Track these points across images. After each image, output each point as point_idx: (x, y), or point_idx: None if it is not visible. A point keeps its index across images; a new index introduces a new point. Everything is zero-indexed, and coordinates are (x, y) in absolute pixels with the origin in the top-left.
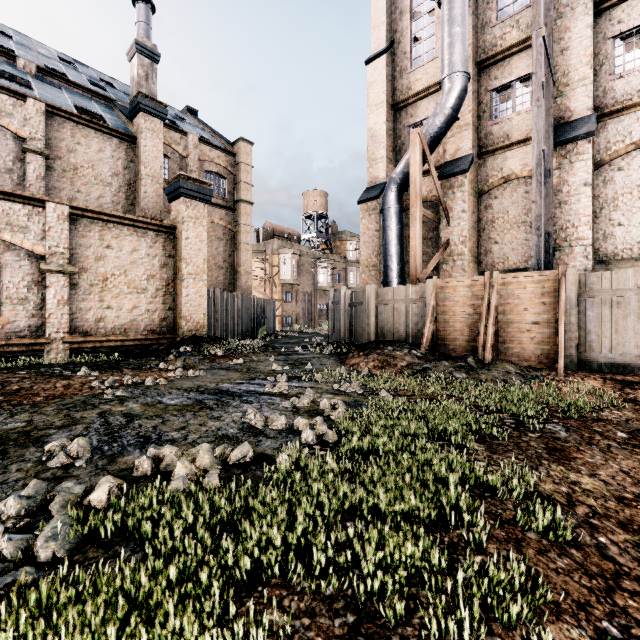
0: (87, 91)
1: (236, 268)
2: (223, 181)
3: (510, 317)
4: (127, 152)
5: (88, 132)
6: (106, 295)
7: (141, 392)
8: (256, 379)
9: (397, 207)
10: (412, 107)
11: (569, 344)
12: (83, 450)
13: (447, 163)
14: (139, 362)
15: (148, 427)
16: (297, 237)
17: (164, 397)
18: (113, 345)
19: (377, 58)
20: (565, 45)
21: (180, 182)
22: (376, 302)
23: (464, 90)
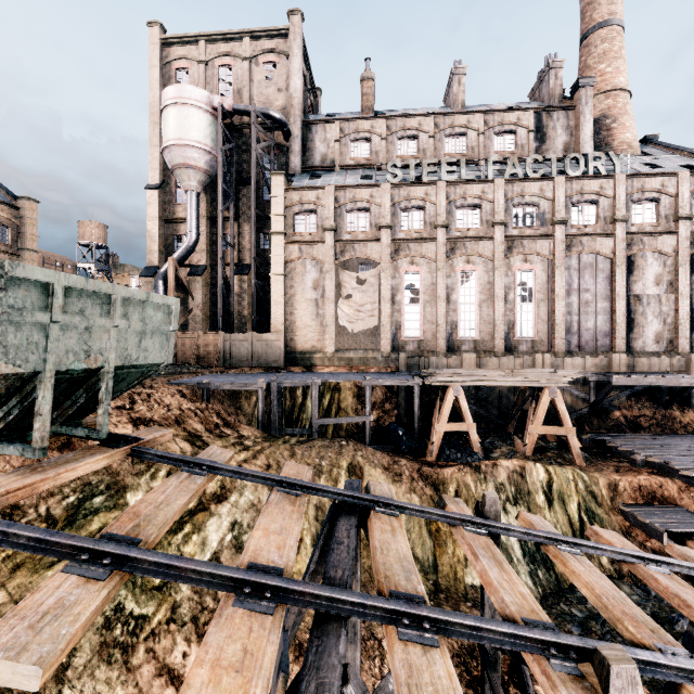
0: None
1: None
2: (6, 229)
3: (205, 348)
4: None
5: None
6: None
7: None
8: None
9: (164, 288)
10: (176, 225)
11: (222, 358)
12: None
13: (194, 267)
14: None
15: None
16: (72, 266)
17: None
18: None
19: (153, 189)
20: (242, 231)
21: None
22: None
23: (197, 240)
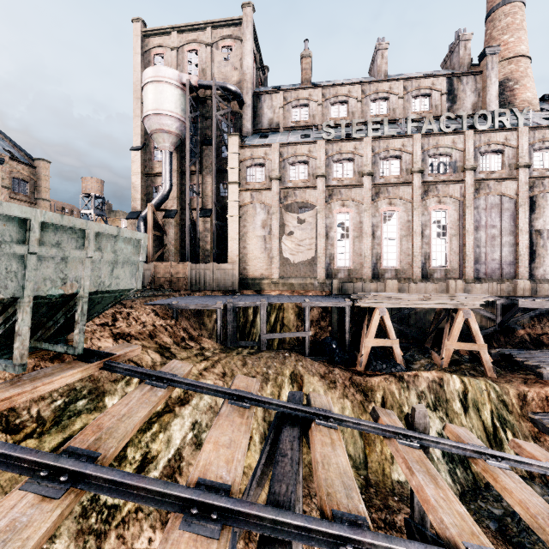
0: None
1: None
2: (26, 184)
3: (176, 276)
4: None
5: None
6: None
7: None
8: None
9: (144, 228)
10: (154, 178)
11: (189, 283)
12: None
13: (167, 211)
14: None
15: None
16: (77, 212)
17: None
18: None
19: (136, 150)
20: (205, 182)
21: None
22: None
23: (170, 190)
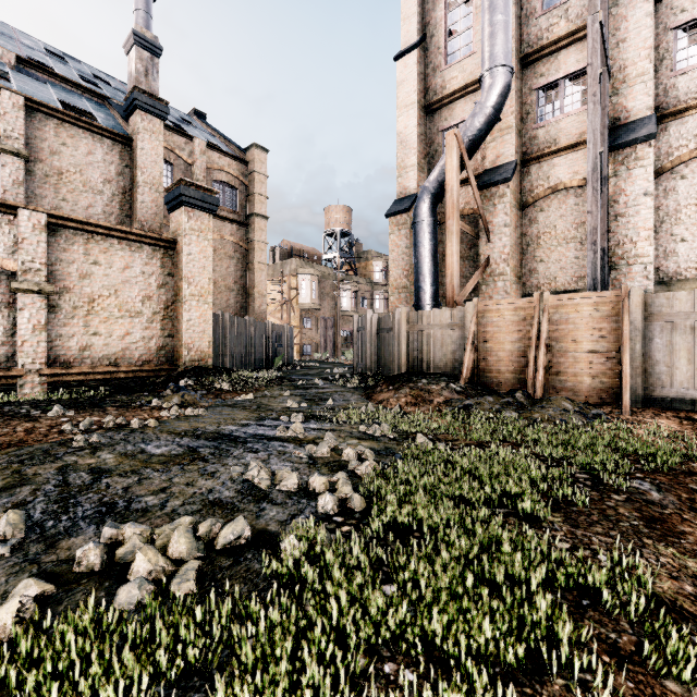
0: (77, 87)
1: (249, 290)
2: (234, 192)
3: (563, 345)
4: (121, 156)
5: (75, 131)
6: (93, 319)
7: (122, 437)
8: (266, 419)
9: (430, 220)
10: (447, 109)
11: (634, 377)
12: (13, 529)
13: (487, 171)
14: (128, 398)
15: (117, 489)
16: (318, 257)
17: (149, 444)
18: (101, 378)
19: (407, 53)
20: (621, 36)
21: (181, 189)
22: (407, 328)
23: (507, 87)
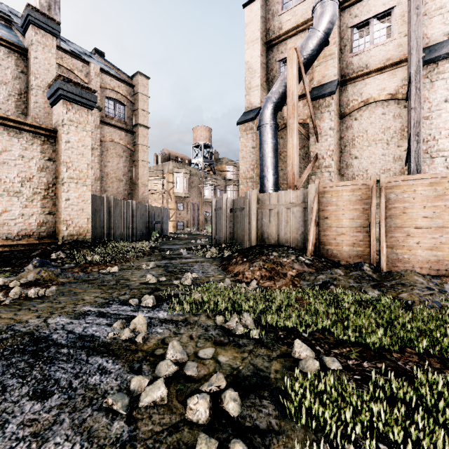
0: None
1: (134, 181)
2: (123, 107)
3: (399, 221)
4: (17, 63)
5: None
6: None
7: None
8: (114, 303)
9: (273, 124)
10: (282, 44)
11: None
12: None
13: (315, 88)
14: None
15: None
16: (188, 161)
17: None
18: None
19: (253, 1)
20: None
21: (58, 83)
22: (257, 207)
23: (335, 15)
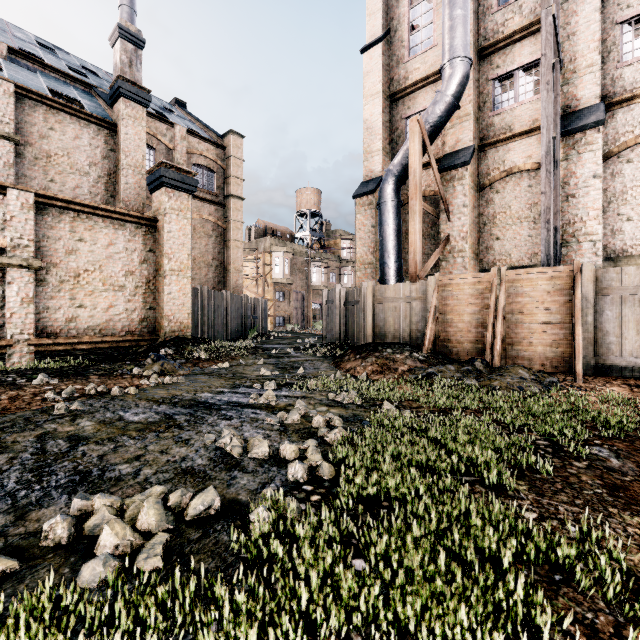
0: (65, 76)
1: (226, 266)
2: (212, 175)
3: (519, 317)
4: (106, 140)
5: (63, 117)
6: (78, 293)
7: (102, 405)
8: (241, 387)
9: (395, 201)
10: (409, 98)
11: (585, 346)
12: None
13: (447, 155)
14: (111, 367)
15: (93, 457)
16: (290, 235)
17: (128, 411)
18: (86, 347)
19: (373, 46)
20: (572, 30)
21: (161, 170)
22: (373, 301)
23: (466, 76)
